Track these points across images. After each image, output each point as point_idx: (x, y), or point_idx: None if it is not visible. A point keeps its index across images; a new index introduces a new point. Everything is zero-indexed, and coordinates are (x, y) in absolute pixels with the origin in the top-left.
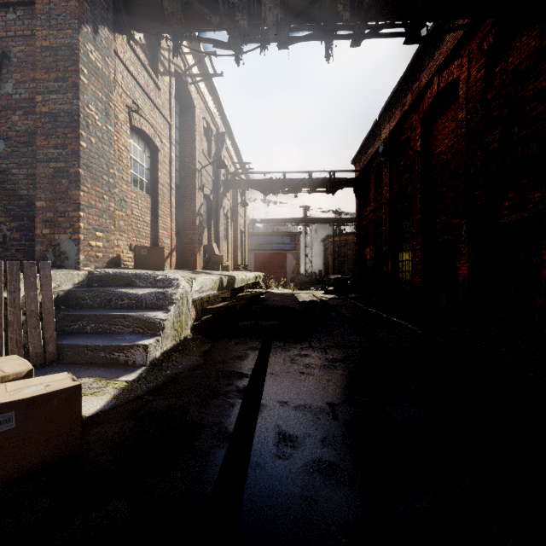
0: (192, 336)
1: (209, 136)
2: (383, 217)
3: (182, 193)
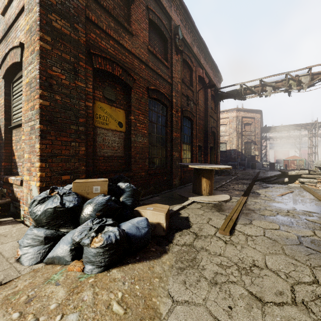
0: None
1: None
2: (174, 100)
3: None
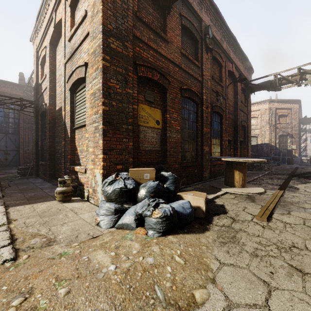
0: None
1: None
2: (205, 97)
3: None
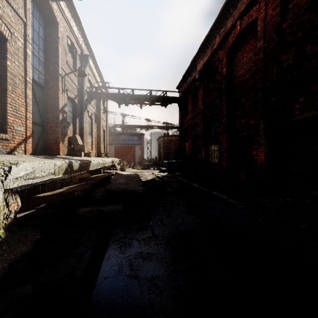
0: (4, 237)
1: (74, 54)
2: (198, 121)
3: (46, 92)
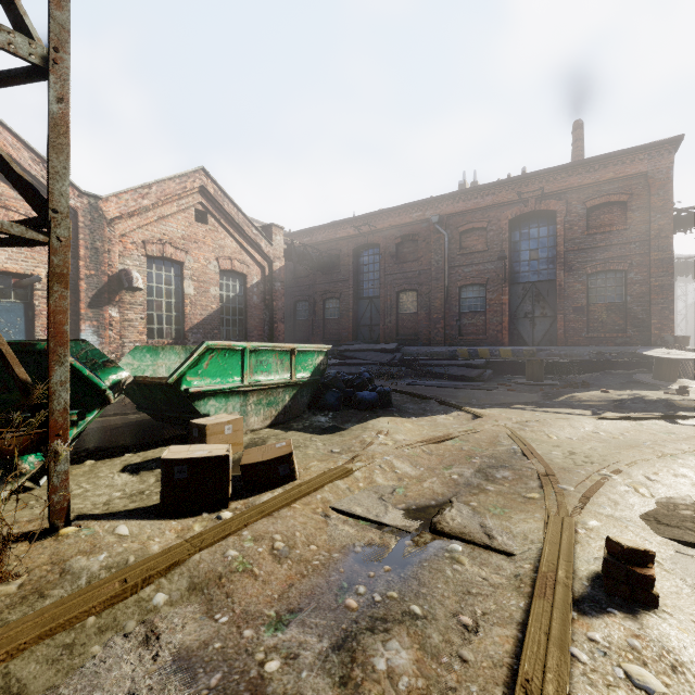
0: None
1: None
2: None
3: None
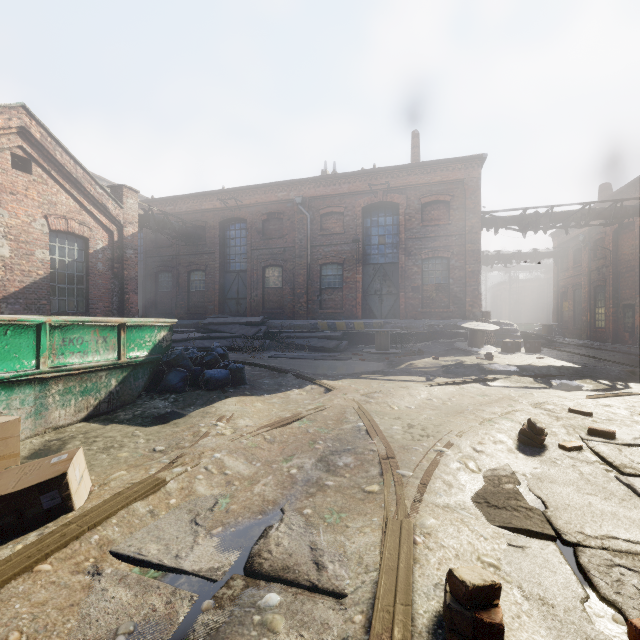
0: None
1: None
2: (582, 283)
3: None
